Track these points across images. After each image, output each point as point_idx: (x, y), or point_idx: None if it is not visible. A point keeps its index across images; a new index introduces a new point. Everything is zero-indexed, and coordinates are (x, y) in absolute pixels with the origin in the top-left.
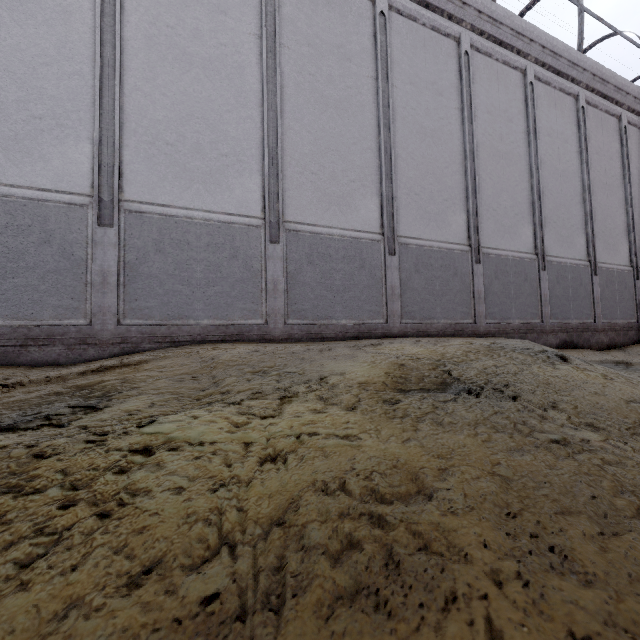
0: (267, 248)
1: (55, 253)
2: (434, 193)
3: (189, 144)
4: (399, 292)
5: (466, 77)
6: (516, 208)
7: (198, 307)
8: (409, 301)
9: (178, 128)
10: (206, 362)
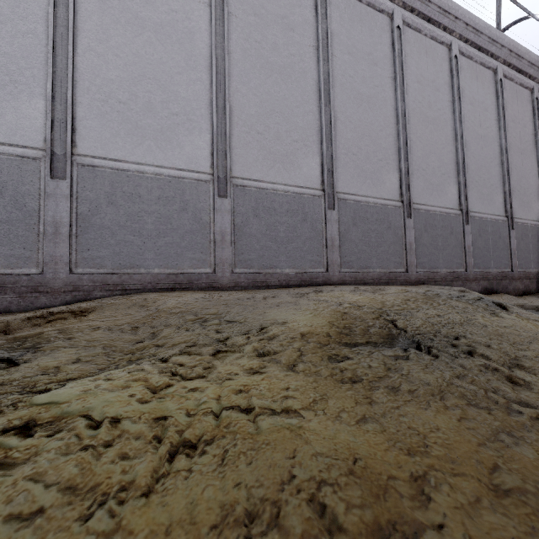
0: (215, 202)
1: (7, 204)
2: (370, 153)
3: (141, 103)
4: (338, 243)
5: (398, 49)
6: (443, 168)
7: (149, 257)
8: (347, 252)
9: (130, 87)
10: (150, 310)
